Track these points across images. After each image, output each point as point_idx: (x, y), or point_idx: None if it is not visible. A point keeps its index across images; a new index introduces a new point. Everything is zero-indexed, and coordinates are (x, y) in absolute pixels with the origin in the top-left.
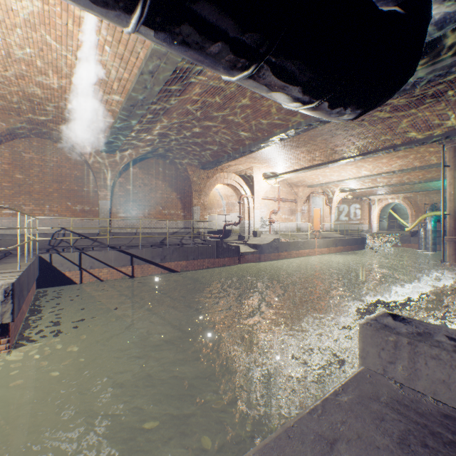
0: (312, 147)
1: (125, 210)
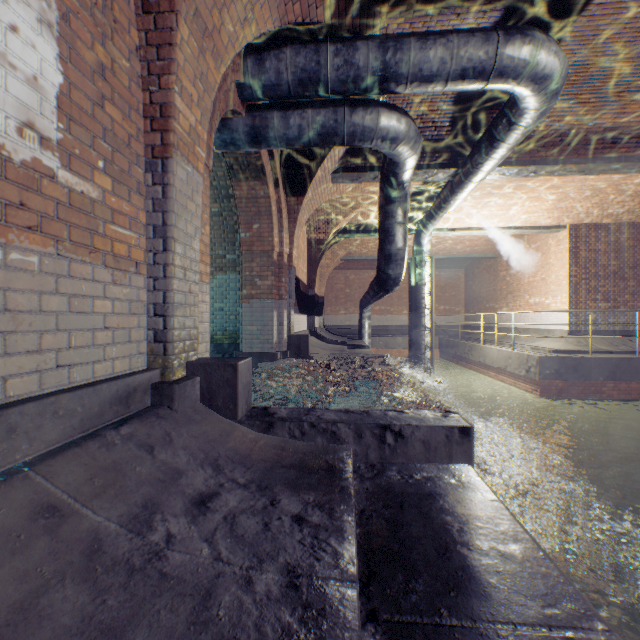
0: None
1: None
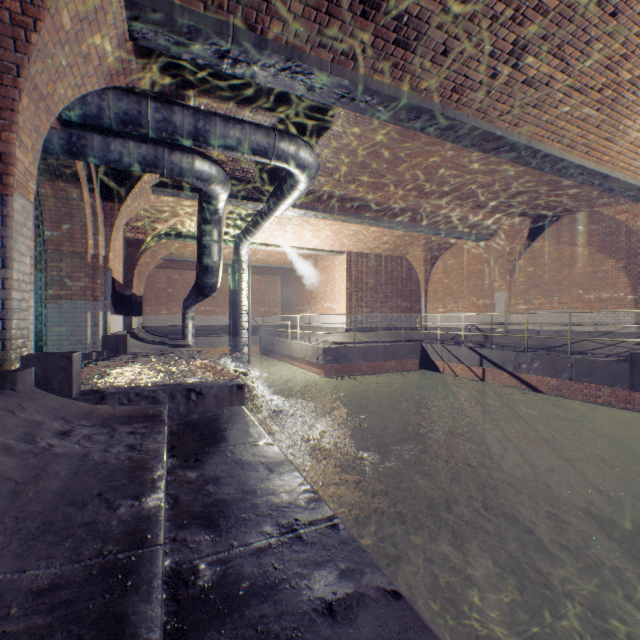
0: None
1: (524, 300)
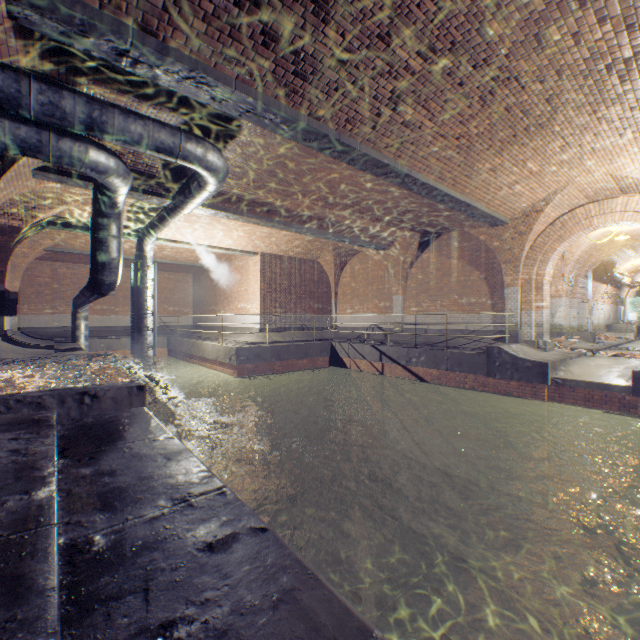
0: (562, 101)
1: (416, 303)
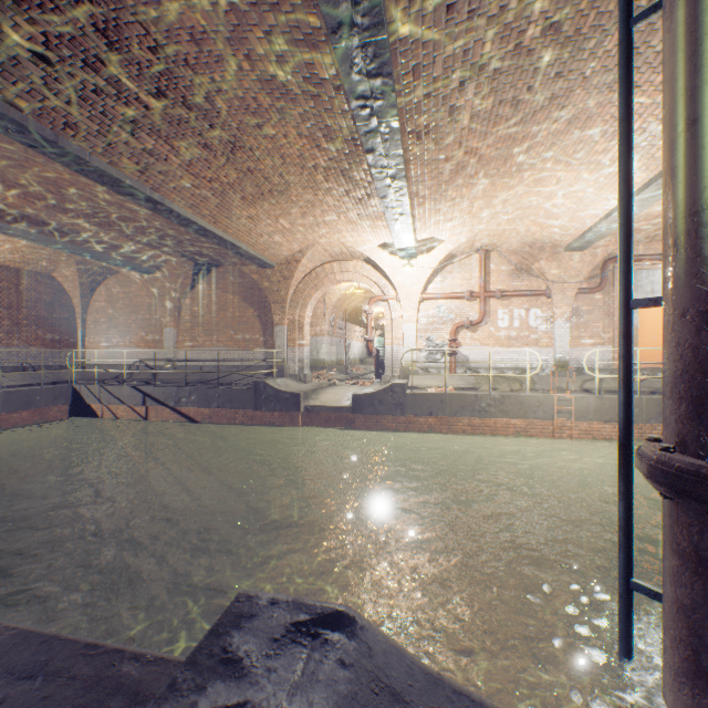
0: (292, 179)
1: (192, 338)
